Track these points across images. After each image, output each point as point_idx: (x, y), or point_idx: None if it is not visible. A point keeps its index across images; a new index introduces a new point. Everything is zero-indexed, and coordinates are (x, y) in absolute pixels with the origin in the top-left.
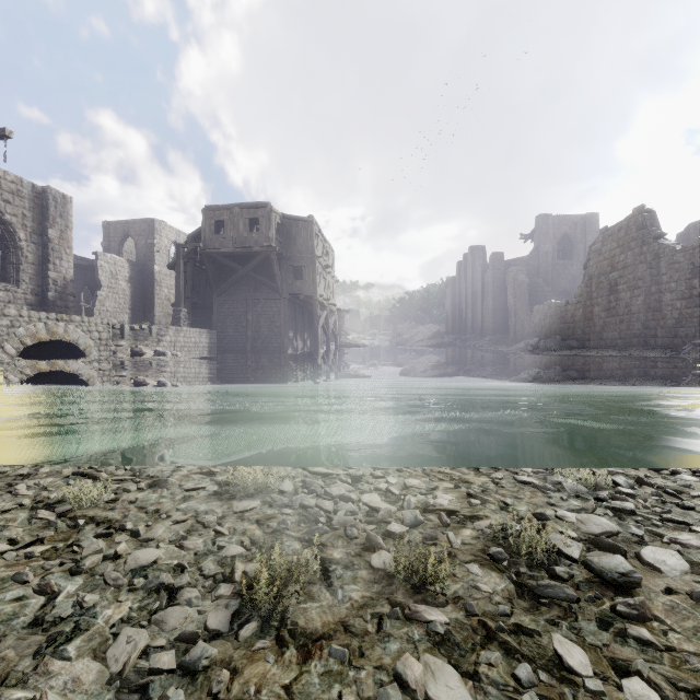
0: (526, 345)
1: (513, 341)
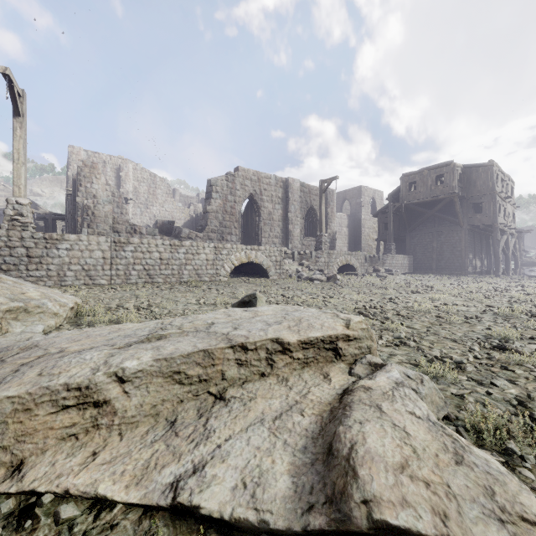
0: None
1: None
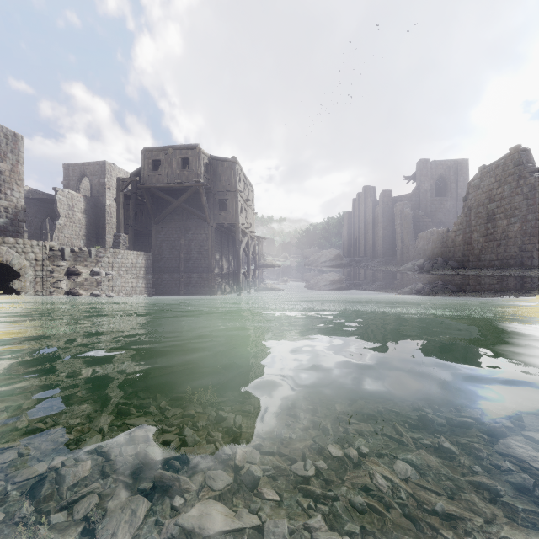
0: (413, 265)
1: (400, 262)
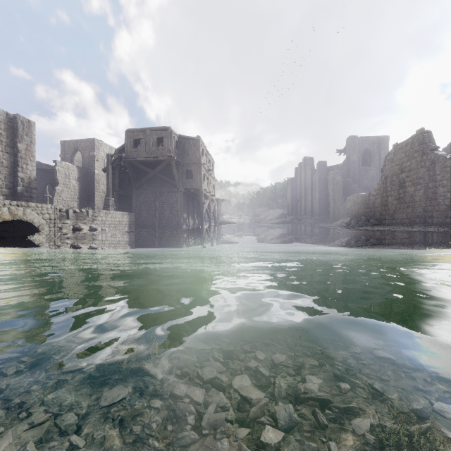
0: (342, 222)
1: (332, 220)
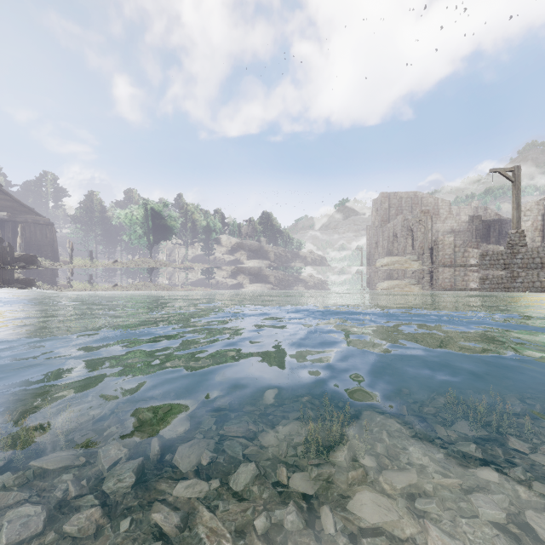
0: None
1: None
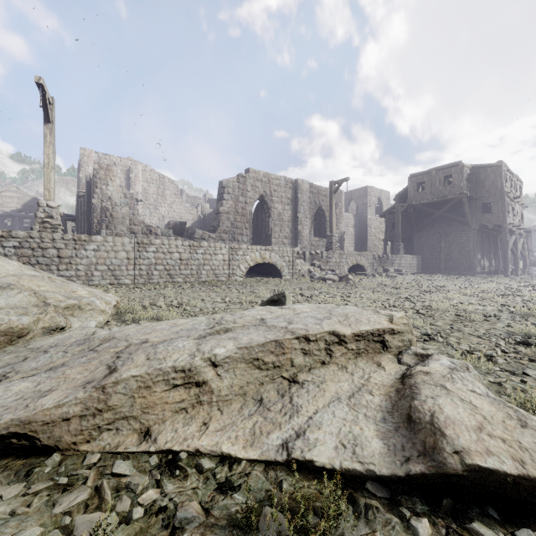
0: None
1: None
